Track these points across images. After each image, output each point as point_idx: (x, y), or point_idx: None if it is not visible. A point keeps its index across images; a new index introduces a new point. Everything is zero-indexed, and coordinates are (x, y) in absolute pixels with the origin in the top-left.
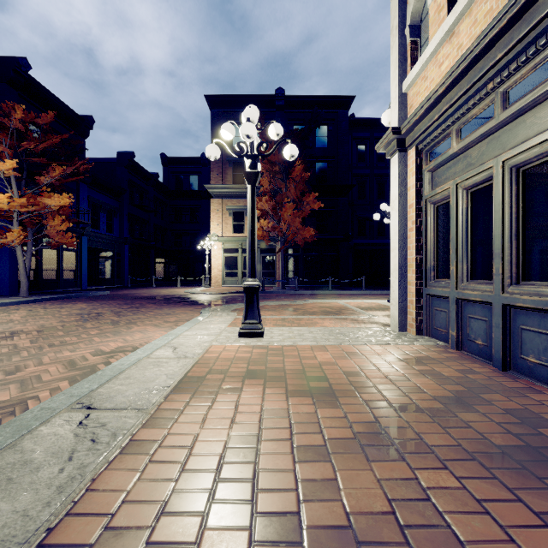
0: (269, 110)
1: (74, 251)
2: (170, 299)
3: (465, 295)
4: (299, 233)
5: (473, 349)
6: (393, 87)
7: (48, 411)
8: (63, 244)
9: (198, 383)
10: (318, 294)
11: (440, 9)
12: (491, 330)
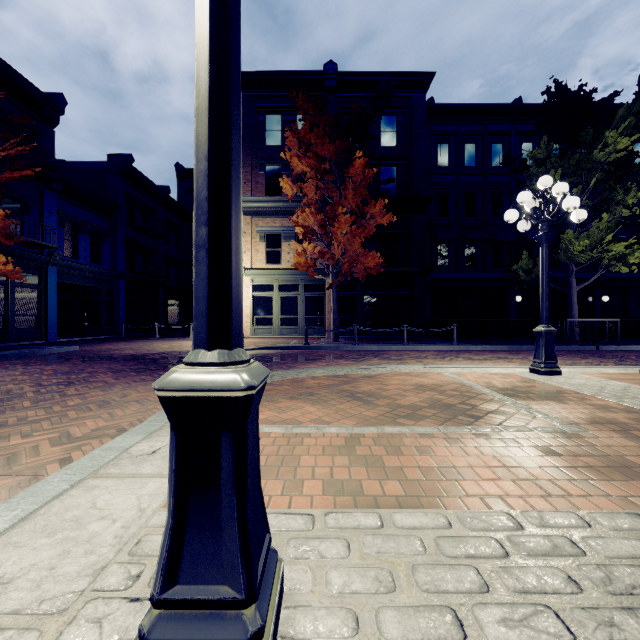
0: (315, 93)
1: (34, 287)
2: (156, 361)
3: None
4: (359, 260)
5: None
6: None
7: None
8: (2, 275)
9: None
10: (388, 350)
11: None
12: None
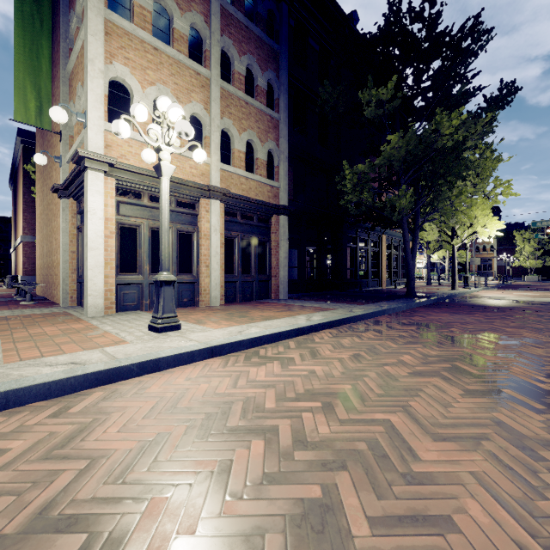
0: None
1: None
2: None
3: None
4: None
5: None
6: (95, 113)
7: (320, 320)
8: None
9: (265, 320)
10: None
11: (146, 123)
12: None
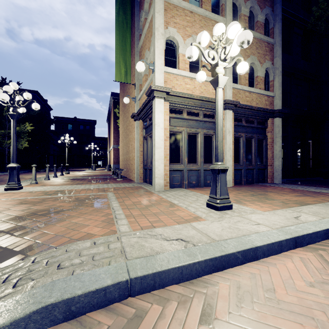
0: None
1: None
2: None
3: (191, 168)
4: None
5: (192, 185)
6: (159, 61)
7: None
8: None
9: (297, 204)
10: None
11: (186, 63)
12: (198, 178)
